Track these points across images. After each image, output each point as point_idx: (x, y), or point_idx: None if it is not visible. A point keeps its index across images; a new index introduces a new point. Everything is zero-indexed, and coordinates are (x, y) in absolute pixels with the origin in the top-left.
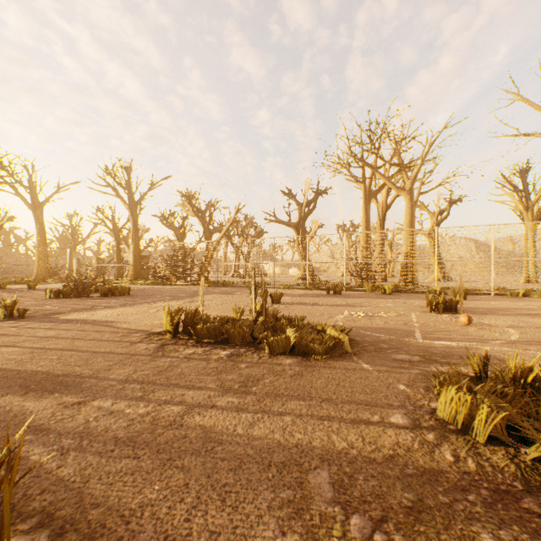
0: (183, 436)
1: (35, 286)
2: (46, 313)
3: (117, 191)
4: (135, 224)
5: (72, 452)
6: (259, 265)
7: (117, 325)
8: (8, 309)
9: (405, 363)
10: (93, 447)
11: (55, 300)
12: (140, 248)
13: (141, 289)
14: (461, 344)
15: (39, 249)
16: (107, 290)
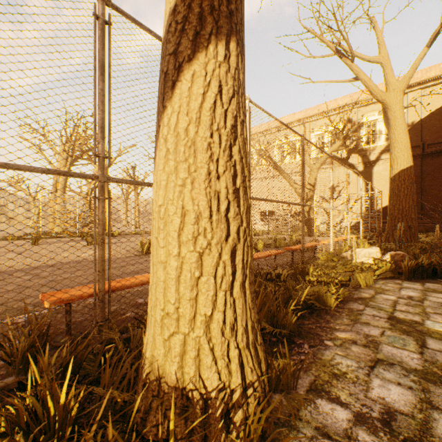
0: None
1: None
2: None
3: None
4: None
5: None
6: None
7: None
8: None
9: None
10: None
11: None
12: None
13: None
14: None
15: None
16: None
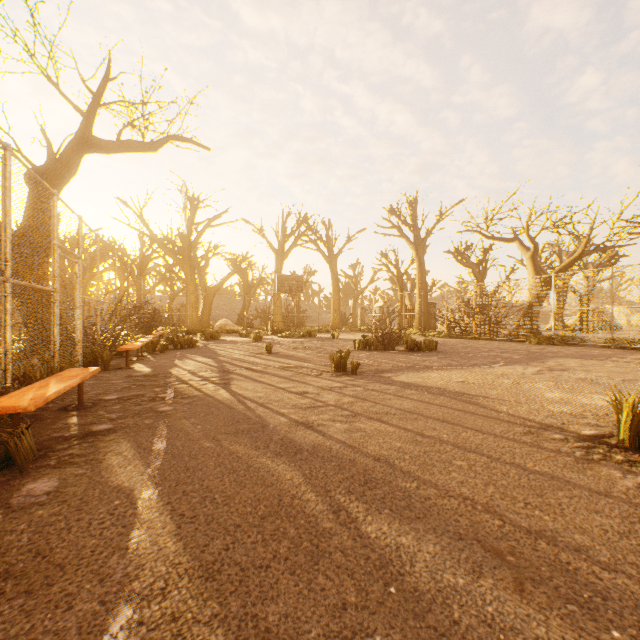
0: None
1: (337, 335)
2: (370, 369)
3: (401, 231)
4: (421, 265)
5: None
6: (603, 312)
7: (486, 405)
8: (341, 362)
9: None
10: None
11: (364, 352)
12: (426, 294)
13: (441, 343)
14: None
15: (333, 300)
16: (412, 343)
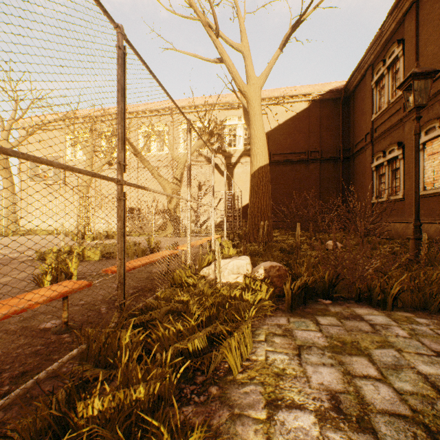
0: (16, 280)
1: None
2: None
3: None
4: None
5: (4, 289)
6: None
7: None
8: None
9: (5, 263)
10: (5, 287)
11: None
12: None
13: None
14: (0, 256)
15: None
16: None
